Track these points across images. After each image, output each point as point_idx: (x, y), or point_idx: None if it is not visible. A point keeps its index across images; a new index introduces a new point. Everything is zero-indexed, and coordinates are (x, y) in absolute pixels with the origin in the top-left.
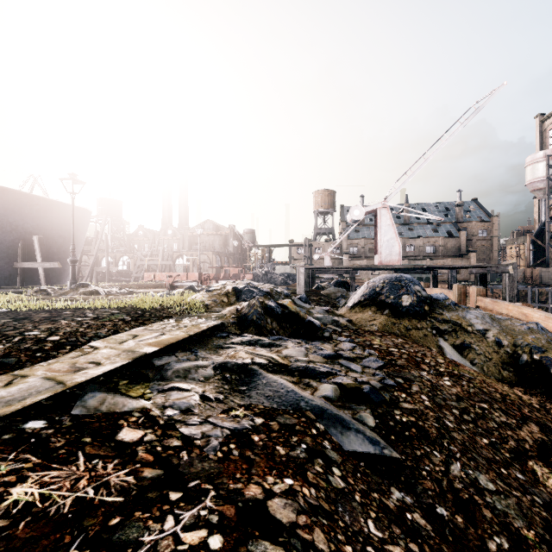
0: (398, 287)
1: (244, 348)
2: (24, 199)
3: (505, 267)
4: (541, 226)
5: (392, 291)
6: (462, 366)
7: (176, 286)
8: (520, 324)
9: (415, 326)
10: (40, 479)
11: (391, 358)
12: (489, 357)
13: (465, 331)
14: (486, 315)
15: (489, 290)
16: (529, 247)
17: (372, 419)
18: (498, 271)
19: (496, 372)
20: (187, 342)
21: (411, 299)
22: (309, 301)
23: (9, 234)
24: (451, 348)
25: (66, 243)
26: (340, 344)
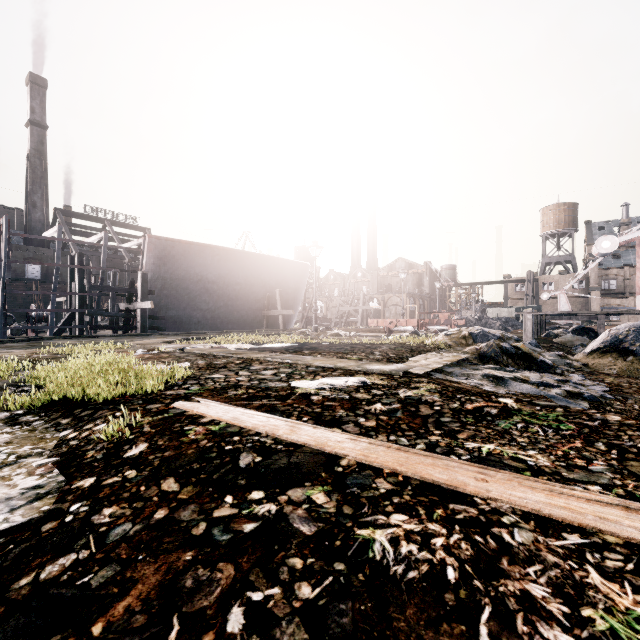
0: None
1: (493, 370)
2: (270, 261)
3: None
4: None
5: (639, 339)
6: None
7: (392, 331)
8: None
9: None
10: (455, 384)
11: (618, 388)
12: None
13: None
14: None
15: None
16: None
17: (587, 405)
18: None
19: None
20: (454, 365)
21: None
22: (539, 346)
23: (261, 289)
24: None
25: (293, 294)
26: (570, 377)
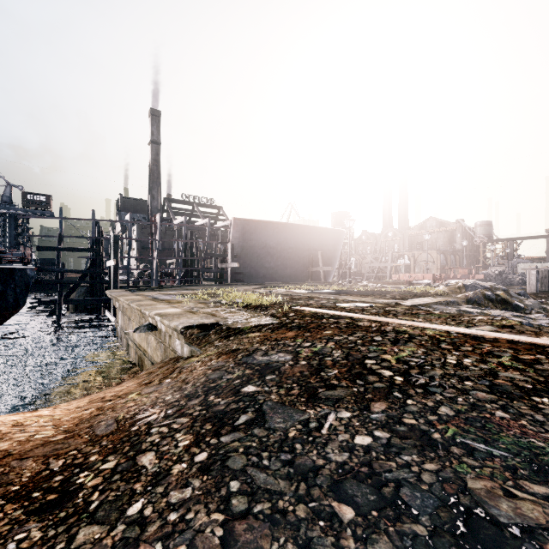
0: None
1: (469, 308)
2: (314, 230)
3: None
4: None
5: None
6: None
7: (412, 284)
8: None
9: None
10: None
11: None
12: None
13: None
14: None
15: None
16: None
17: None
18: None
19: None
20: (442, 304)
21: None
22: (527, 295)
23: (307, 251)
24: None
25: (331, 254)
26: (531, 315)
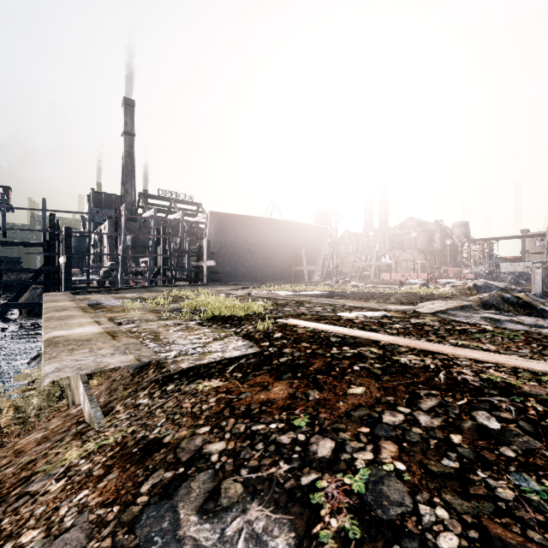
0: None
1: (492, 314)
2: (297, 227)
3: None
4: None
5: None
6: None
7: (404, 283)
8: None
9: None
10: None
11: None
12: None
13: None
14: None
15: None
16: None
17: None
18: None
19: None
20: (457, 309)
21: None
22: (544, 297)
23: (290, 249)
24: None
25: (315, 252)
26: None
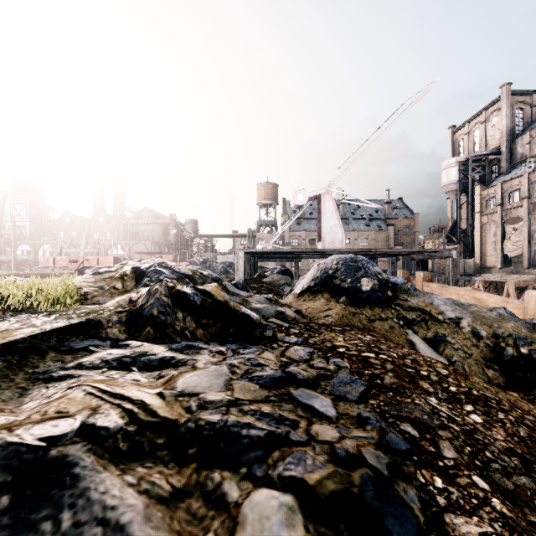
0: (355, 269)
1: (98, 376)
2: None
3: (449, 252)
4: (453, 223)
5: (349, 274)
6: (470, 376)
7: None
8: (488, 310)
9: (379, 316)
10: None
11: (371, 372)
12: (468, 352)
13: (436, 321)
14: (448, 300)
15: (414, 279)
16: (444, 241)
17: None
18: (441, 256)
19: (480, 371)
20: None
21: (372, 283)
22: (247, 288)
23: None
24: (424, 343)
25: None
26: (289, 350)
